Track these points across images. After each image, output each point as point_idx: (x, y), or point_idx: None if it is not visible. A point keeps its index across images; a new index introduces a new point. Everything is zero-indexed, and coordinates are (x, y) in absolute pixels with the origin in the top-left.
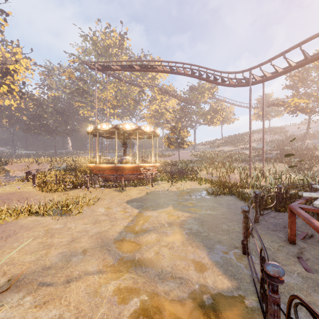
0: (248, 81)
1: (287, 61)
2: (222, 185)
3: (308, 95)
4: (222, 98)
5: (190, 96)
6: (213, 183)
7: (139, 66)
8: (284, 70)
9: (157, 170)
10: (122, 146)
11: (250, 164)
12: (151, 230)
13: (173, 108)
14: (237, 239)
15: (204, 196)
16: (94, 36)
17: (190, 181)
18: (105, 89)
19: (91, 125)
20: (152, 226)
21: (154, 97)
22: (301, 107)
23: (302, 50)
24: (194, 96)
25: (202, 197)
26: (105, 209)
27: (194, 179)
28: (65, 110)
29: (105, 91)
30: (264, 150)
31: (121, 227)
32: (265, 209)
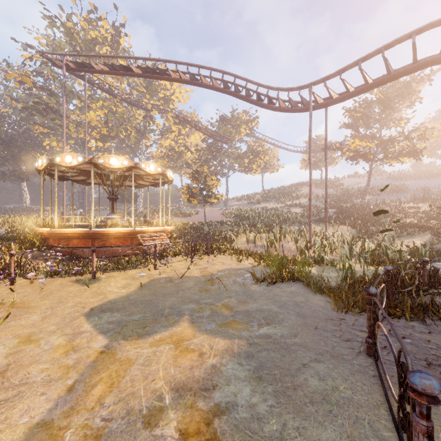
0: (306, 104)
1: (363, 74)
2: (278, 264)
3: (372, 137)
4: (263, 137)
5: (221, 130)
6: (260, 259)
7: (139, 67)
8: (358, 89)
9: (169, 237)
10: (107, 197)
11: (310, 227)
12: (116, 430)
13: (196, 146)
14: (363, 440)
15: (248, 285)
16: (69, 21)
17: (223, 255)
18: (88, 110)
19: (44, 157)
20: (124, 410)
21: (168, 128)
22: (363, 152)
23: (385, 58)
24: (226, 130)
25: (246, 287)
26: (16, 345)
27: (228, 252)
28: (14, 138)
29: (87, 112)
30: (318, 208)
31: (15, 435)
32: (364, 312)
